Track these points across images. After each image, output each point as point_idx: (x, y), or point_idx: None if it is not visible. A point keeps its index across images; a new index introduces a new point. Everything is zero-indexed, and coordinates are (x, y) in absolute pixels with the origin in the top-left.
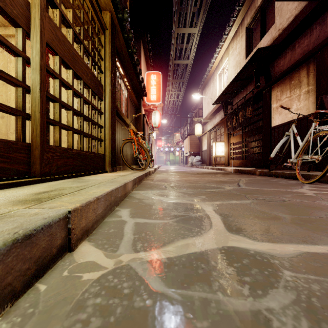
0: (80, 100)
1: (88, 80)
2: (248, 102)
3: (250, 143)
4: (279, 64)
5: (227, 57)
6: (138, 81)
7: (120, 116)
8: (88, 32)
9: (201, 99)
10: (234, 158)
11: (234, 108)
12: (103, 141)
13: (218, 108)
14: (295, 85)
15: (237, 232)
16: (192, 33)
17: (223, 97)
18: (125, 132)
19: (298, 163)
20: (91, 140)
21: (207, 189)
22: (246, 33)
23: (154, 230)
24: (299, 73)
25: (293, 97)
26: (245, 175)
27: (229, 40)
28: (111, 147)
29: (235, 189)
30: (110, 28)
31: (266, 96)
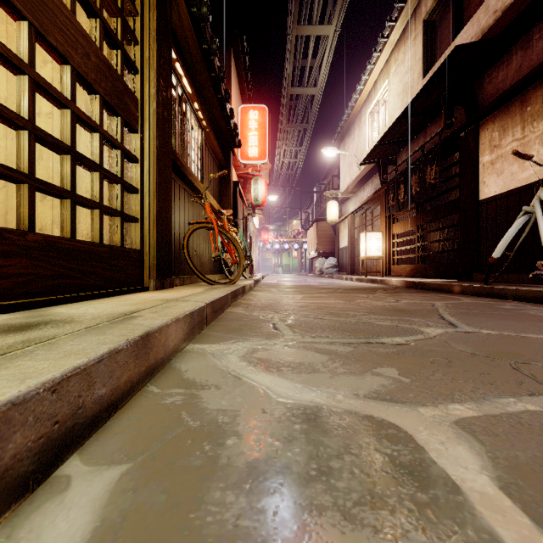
0: (65, 113)
1: (89, 71)
2: (430, 156)
3: (429, 234)
4: (495, 79)
5: (387, 79)
6: (224, 115)
7: (183, 174)
8: None
9: (337, 159)
10: (400, 260)
11: (402, 170)
12: (139, 221)
13: (369, 172)
14: (536, 115)
15: None
16: (323, 37)
17: (379, 151)
18: (198, 211)
19: None
20: (101, 216)
21: (384, 338)
22: (424, 30)
23: None
24: None
25: (530, 139)
26: (432, 293)
27: (390, 48)
28: (158, 235)
29: (456, 338)
30: None
31: (469, 141)
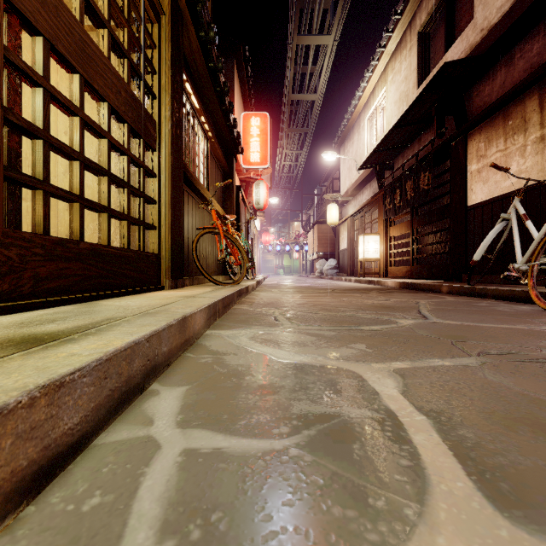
0: (102, 142)
1: (120, 104)
2: (423, 163)
3: (425, 237)
4: (482, 93)
5: (384, 86)
6: (228, 125)
7: (192, 184)
8: (122, 10)
9: (337, 162)
10: (397, 262)
11: (398, 176)
12: (156, 228)
13: (368, 176)
14: (516, 128)
15: (532, 518)
16: (322, 45)
17: (377, 156)
18: (204, 216)
19: (531, 272)
20: (128, 226)
21: (364, 326)
22: (418, 42)
23: (236, 502)
24: (522, 105)
25: (511, 150)
26: (422, 293)
27: (387, 57)
28: (172, 240)
29: (422, 326)
30: (171, 12)
31: (458, 150)
